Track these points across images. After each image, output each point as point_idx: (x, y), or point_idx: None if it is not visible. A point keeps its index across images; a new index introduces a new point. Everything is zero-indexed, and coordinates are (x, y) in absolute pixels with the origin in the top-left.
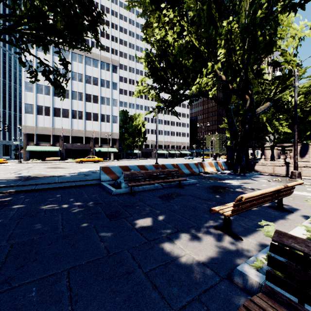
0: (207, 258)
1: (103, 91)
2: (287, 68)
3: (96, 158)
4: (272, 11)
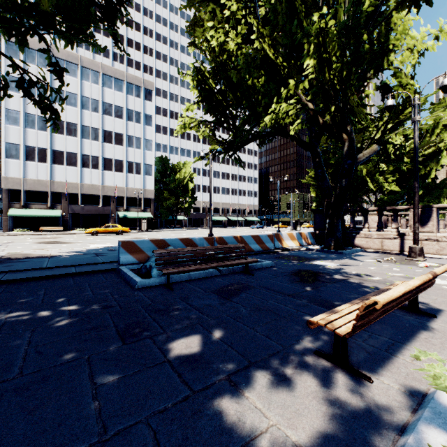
0: (315, 437)
1: (131, 127)
2: (401, 96)
3: (120, 227)
4: (380, 12)
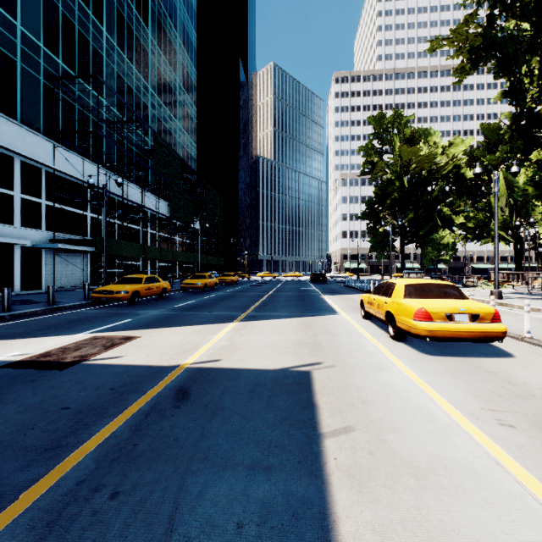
0: None
1: None
2: None
3: None
4: None
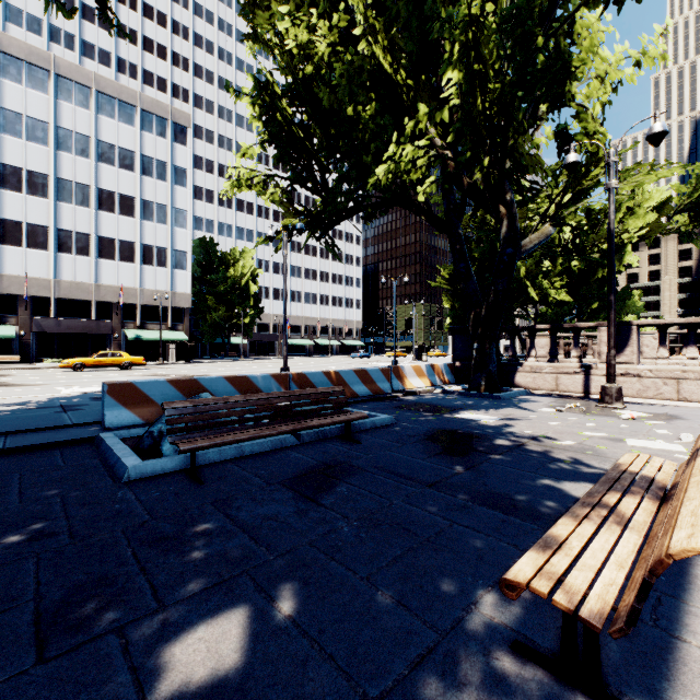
0: None
1: (149, 186)
2: (585, 152)
3: (126, 356)
4: (555, 17)
